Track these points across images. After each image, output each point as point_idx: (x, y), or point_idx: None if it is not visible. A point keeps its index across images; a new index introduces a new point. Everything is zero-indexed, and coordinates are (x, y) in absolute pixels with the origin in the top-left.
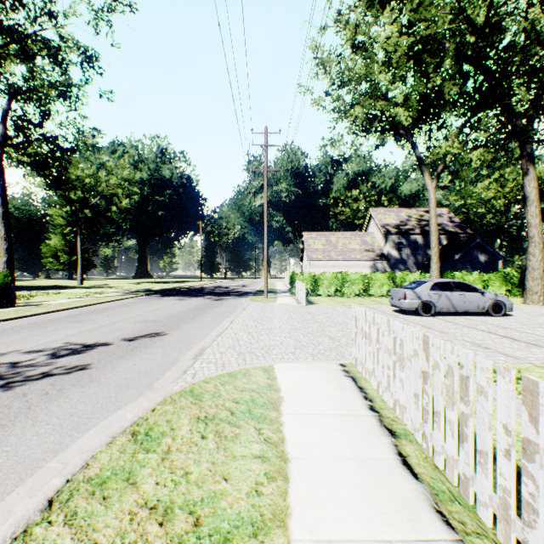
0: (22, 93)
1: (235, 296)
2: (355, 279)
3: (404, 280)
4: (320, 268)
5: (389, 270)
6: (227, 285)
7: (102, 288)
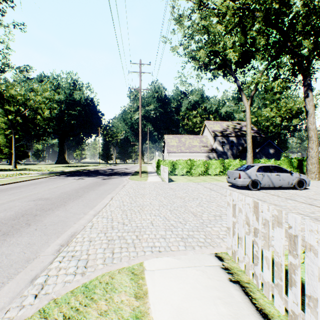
0: None
1: (119, 175)
2: (199, 164)
3: (229, 165)
4: (175, 157)
5: (217, 158)
6: (116, 168)
7: (27, 170)
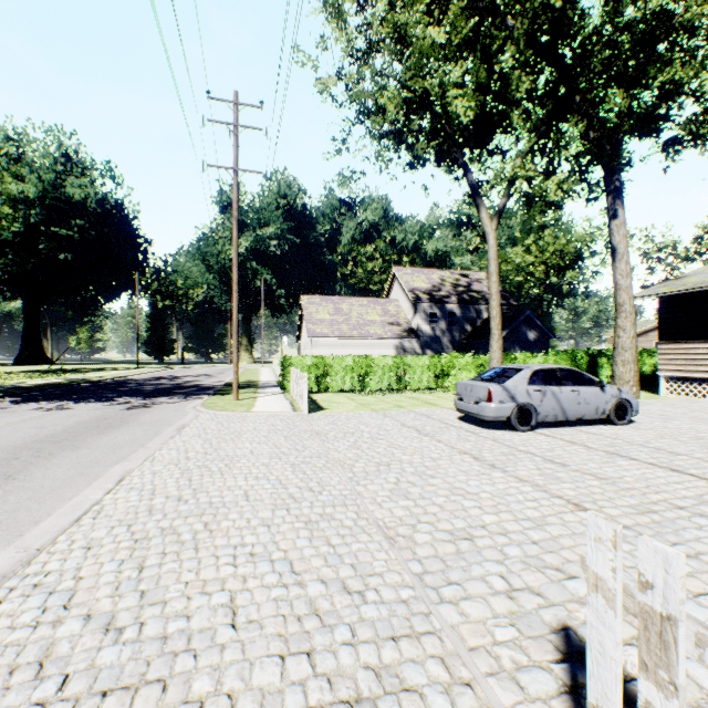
0: None
1: (179, 396)
2: (385, 364)
3: (452, 366)
4: (327, 347)
5: (420, 351)
6: (179, 374)
7: None
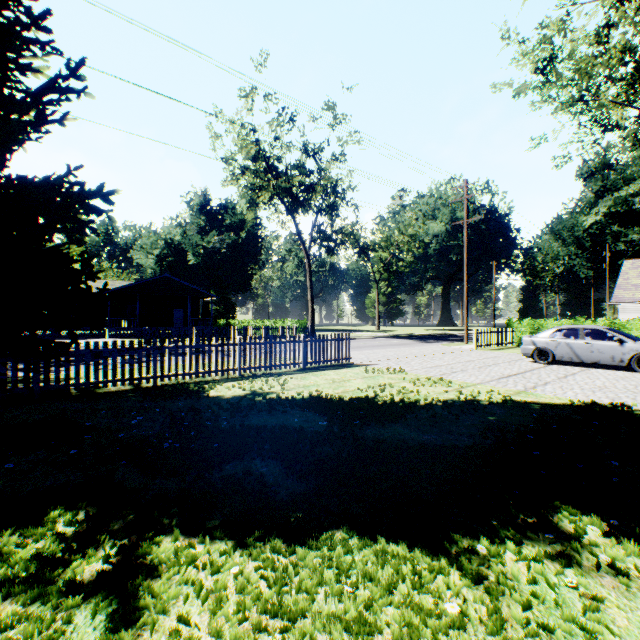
0: (322, 210)
1: (454, 341)
2: None
3: None
4: (637, 312)
5: None
6: None
7: (381, 332)
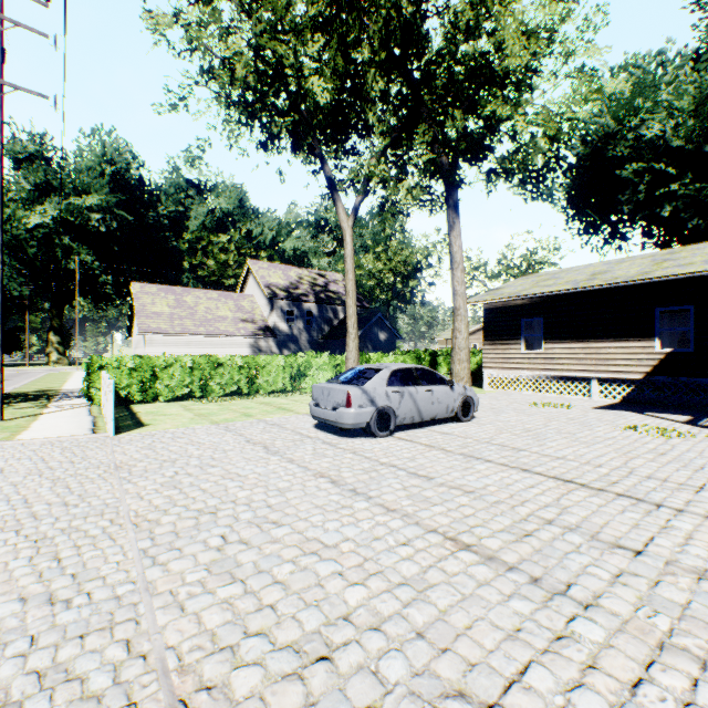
0: None
1: None
2: (233, 365)
3: (310, 366)
4: (166, 346)
5: (277, 351)
6: None
7: None
